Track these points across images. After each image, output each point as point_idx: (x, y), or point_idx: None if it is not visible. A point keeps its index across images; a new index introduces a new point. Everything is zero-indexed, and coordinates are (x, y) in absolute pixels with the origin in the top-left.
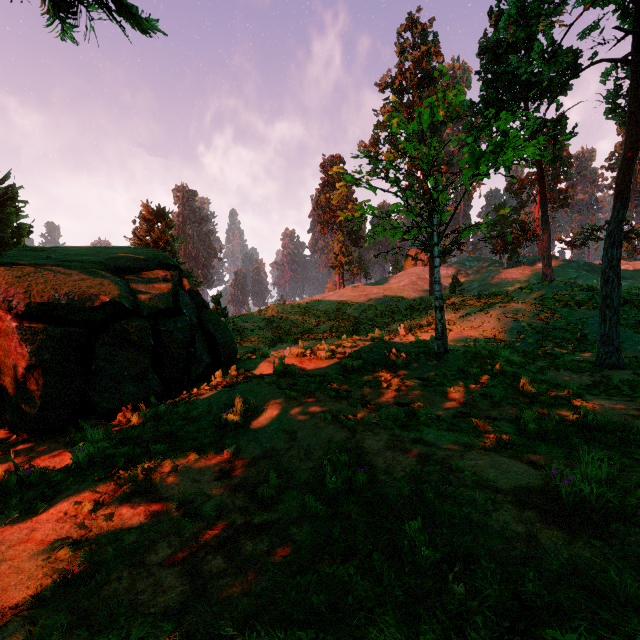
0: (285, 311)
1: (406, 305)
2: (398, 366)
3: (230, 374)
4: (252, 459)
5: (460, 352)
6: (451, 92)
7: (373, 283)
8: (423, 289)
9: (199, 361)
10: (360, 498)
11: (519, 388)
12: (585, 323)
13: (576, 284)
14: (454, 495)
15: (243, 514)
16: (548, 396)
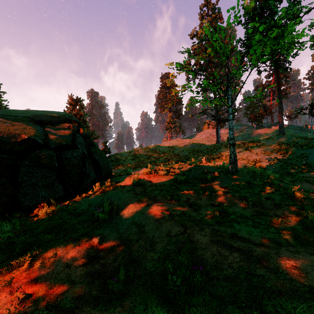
0: (142, 151)
1: (204, 148)
2: (208, 180)
3: (106, 184)
4: (112, 247)
5: (245, 171)
6: (246, 0)
7: (187, 137)
8: (212, 140)
9: (88, 176)
10: (198, 301)
11: (290, 194)
12: (306, 156)
13: (298, 136)
14: (297, 310)
15: (95, 307)
16: (310, 200)
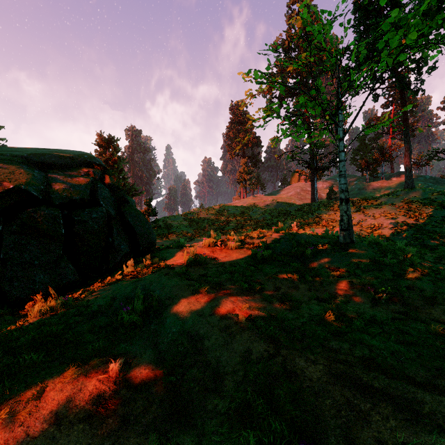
0: (203, 213)
1: (294, 209)
2: (307, 256)
3: (144, 263)
4: (143, 379)
5: (365, 242)
6: None
7: (268, 194)
8: (305, 198)
9: (117, 250)
10: None
11: None
12: None
13: (434, 190)
14: None
15: None
16: None
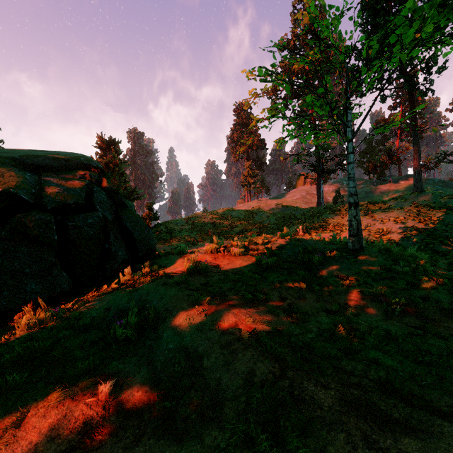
0: (206, 217)
1: (300, 213)
2: (314, 263)
3: (143, 270)
4: (135, 403)
5: (376, 249)
6: None
7: (273, 198)
8: (311, 201)
9: (114, 257)
10: None
11: None
12: None
13: (444, 193)
14: None
15: None
16: None
